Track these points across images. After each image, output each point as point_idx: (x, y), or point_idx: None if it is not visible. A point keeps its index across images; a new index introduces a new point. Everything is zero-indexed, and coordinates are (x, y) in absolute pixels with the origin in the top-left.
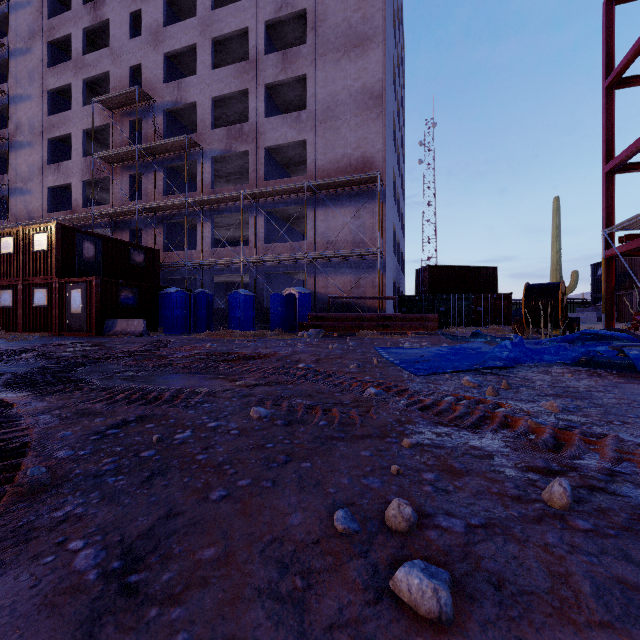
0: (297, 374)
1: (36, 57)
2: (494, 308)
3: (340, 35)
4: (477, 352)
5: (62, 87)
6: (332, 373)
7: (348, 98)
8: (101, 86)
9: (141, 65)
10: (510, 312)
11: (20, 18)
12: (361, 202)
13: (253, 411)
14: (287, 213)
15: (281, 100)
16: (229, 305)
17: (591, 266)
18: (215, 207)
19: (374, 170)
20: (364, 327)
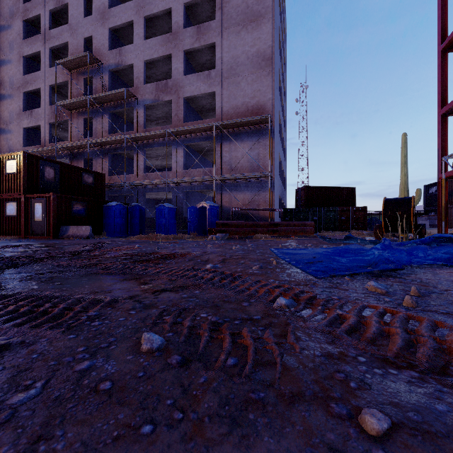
0: (204, 277)
1: (15, 32)
2: (354, 217)
3: (240, 13)
4: (357, 253)
5: (34, 54)
6: (237, 276)
7: (246, 60)
8: (63, 53)
9: (92, 37)
10: (366, 220)
11: (3, 3)
12: (256, 138)
13: (143, 339)
14: (201, 147)
15: (196, 63)
16: (157, 215)
17: (424, 187)
18: (147, 142)
19: (266, 114)
20: (259, 232)
